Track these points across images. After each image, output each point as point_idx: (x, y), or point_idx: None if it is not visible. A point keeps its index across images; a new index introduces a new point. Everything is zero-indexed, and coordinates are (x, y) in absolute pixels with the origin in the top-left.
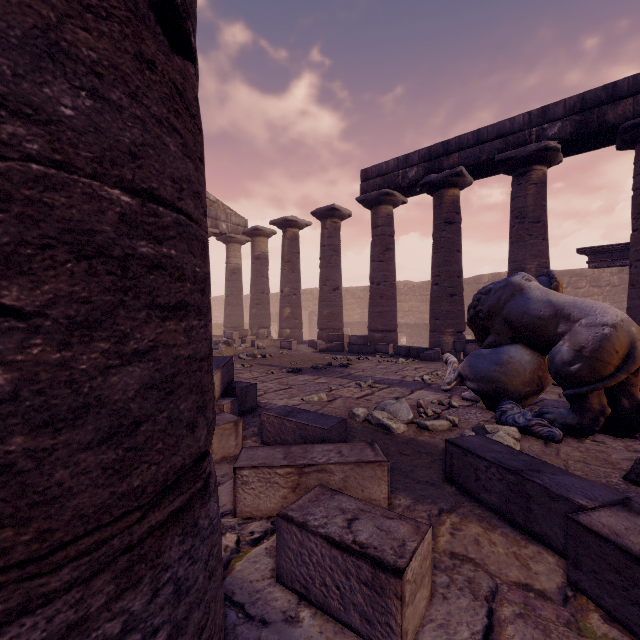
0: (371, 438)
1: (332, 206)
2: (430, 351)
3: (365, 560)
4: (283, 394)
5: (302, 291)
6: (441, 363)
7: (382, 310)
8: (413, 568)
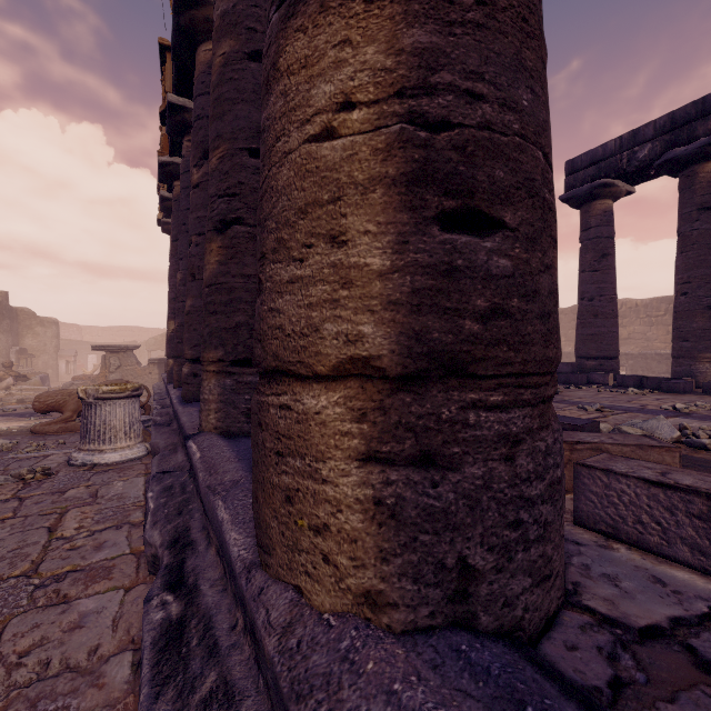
0: None
1: None
2: (676, 381)
3: (698, 494)
4: None
5: None
6: (697, 396)
7: (596, 332)
8: None
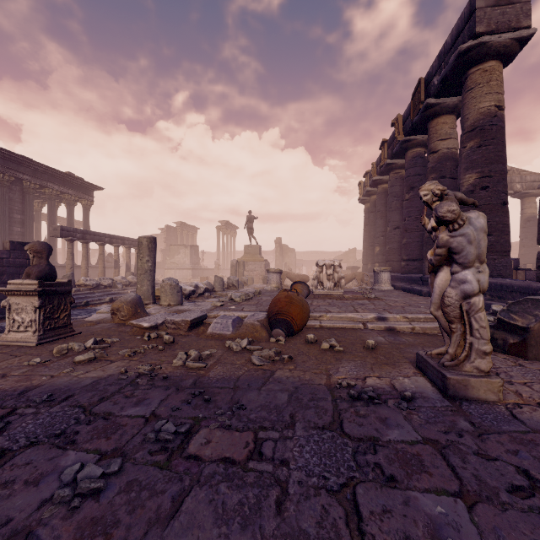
0: None
1: None
2: None
3: None
4: None
5: None
6: None
7: None
8: None
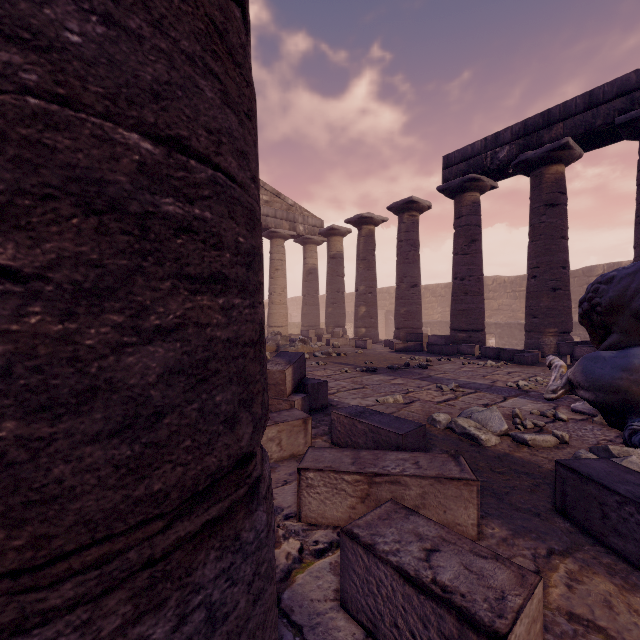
0: (455, 449)
1: (410, 199)
2: (526, 354)
3: (449, 610)
4: (356, 393)
5: (378, 290)
6: (541, 368)
7: (467, 308)
8: (518, 634)
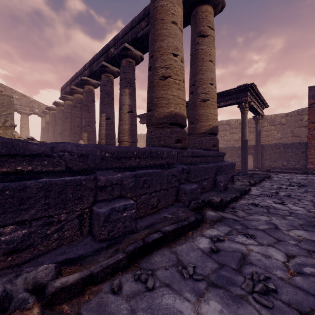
0: None
1: (55, 101)
2: None
3: None
4: None
5: None
6: None
7: (64, 141)
8: None
